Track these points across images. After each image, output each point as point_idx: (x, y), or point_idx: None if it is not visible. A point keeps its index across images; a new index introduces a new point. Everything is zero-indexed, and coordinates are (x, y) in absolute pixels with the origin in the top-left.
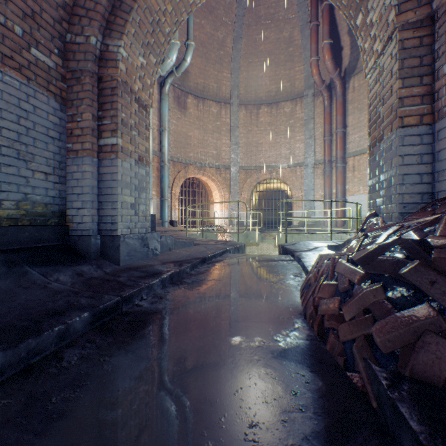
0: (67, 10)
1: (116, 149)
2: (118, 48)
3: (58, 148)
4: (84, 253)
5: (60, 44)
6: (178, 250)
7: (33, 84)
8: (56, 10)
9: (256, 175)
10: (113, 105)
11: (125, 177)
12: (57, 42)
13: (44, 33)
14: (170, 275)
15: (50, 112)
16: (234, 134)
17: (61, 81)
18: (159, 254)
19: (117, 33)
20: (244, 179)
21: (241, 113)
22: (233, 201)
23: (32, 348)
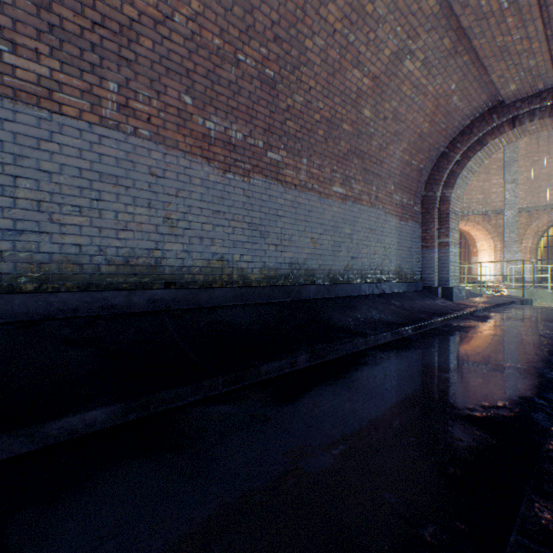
0: (424, 183)
1: (448, 244)
2: (450, 194)
3: (417, 246)
4: (434, 295)
5: (420, 199)
6: (472, 298)
7: (413, 222)
8: (420, 185)
9: (547, 216)
10: (446, 222)
11: (450, 257)
12: (419, 198)
13: (416, 198)
14: (484, 308)
15: (416, 231)
16: (509, 170)
17: (419, 214)
18: (464, 299)
19: (449, 187)
20: (525, 223)
21: (520, 142)
22: (517, 260)
23: (463, 315)
